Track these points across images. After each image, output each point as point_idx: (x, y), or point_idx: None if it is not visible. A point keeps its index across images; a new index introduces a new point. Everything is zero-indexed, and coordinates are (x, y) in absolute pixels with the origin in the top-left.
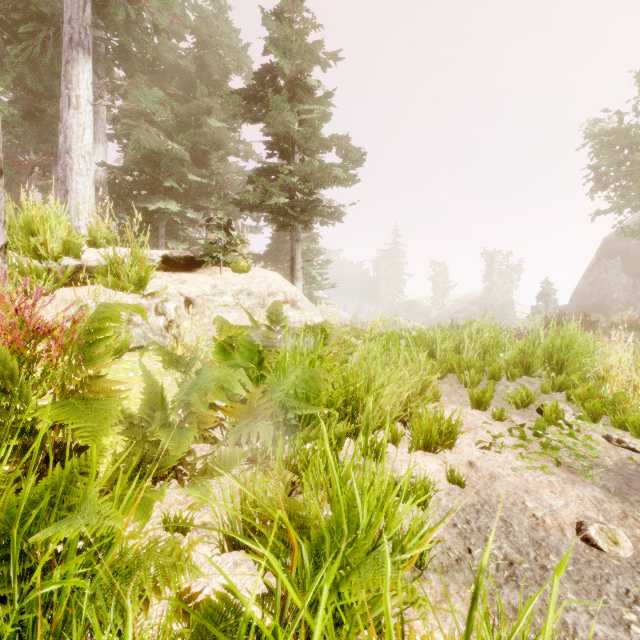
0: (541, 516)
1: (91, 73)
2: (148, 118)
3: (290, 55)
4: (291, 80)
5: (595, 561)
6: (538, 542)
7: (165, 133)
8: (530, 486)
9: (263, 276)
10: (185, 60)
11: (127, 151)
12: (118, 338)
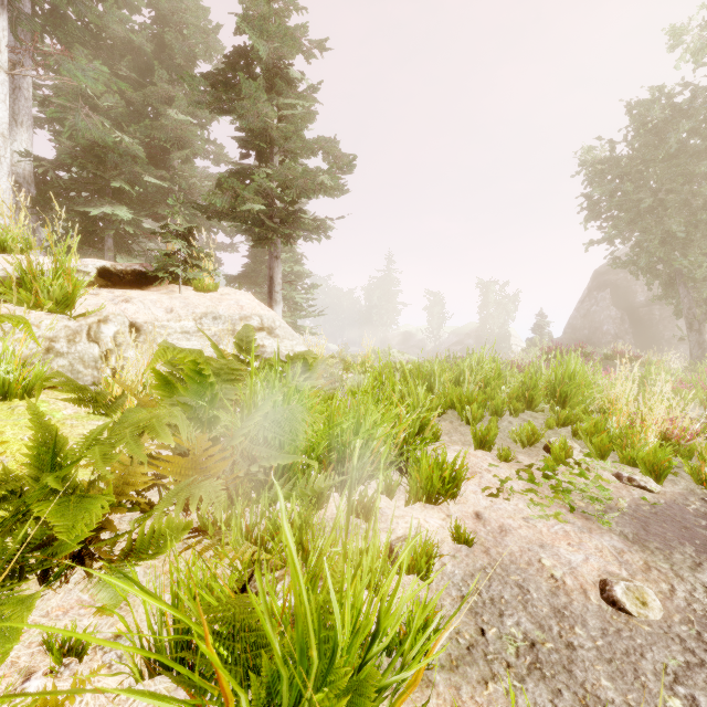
0: (560, 576)
1: (6, 32)
2: (90, 102)
3: (267, 35)
4: (269, 68)
5: (625, 629)
6: (560, 611)
7: (113, 123)
8: (545, 539)
9: (234, 297)
10: (139, 36)
11: (61, 140)
12: (31, 372)
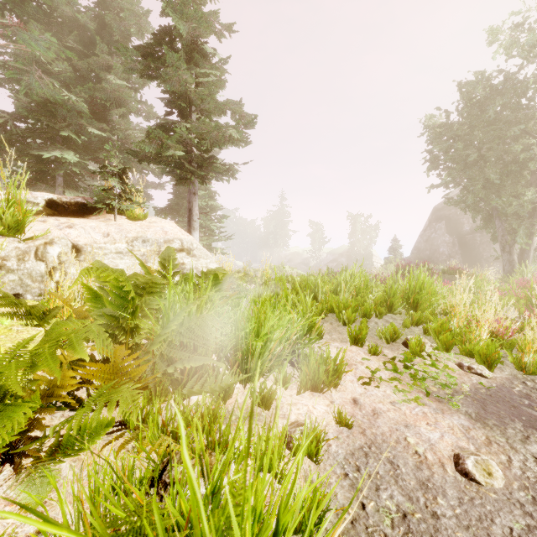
0: (423, 452)
1: None
2: (44, 67)
3: (186, 17)
4: (188, 44)
5: (477, 498)
6: (425, 483)
7: (63, 84)
8: (408, 420)
9: (160, 225)
10: (84, 16)
11: (18, 97)
12: None
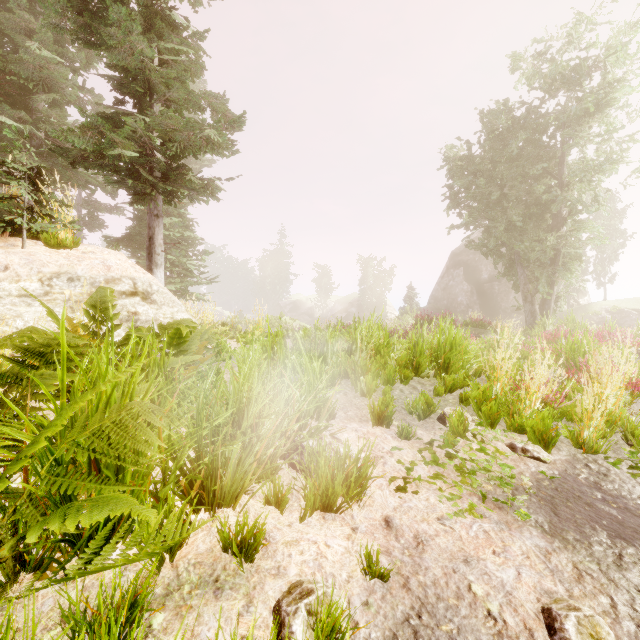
0: (498, 612)
1: None
2: None
3: None
4: (148, 5)
5: None
6: None
7: None
8: (467, 549)
9: (99, 256)
10: None
11: None
12: None
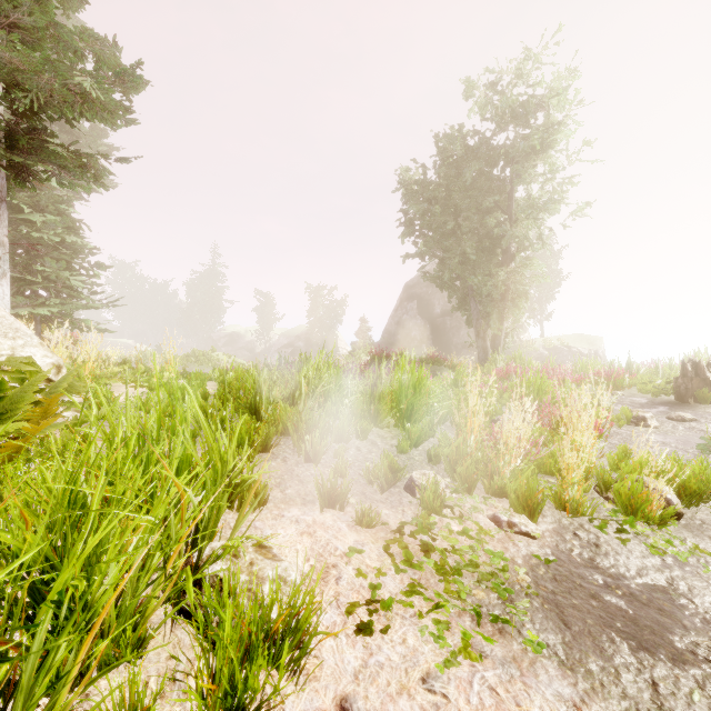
0: None
1: None
2: None
3: None
4: None
5: None
6: None
7: None
8: None
9: None
10: None
11: None
12: None
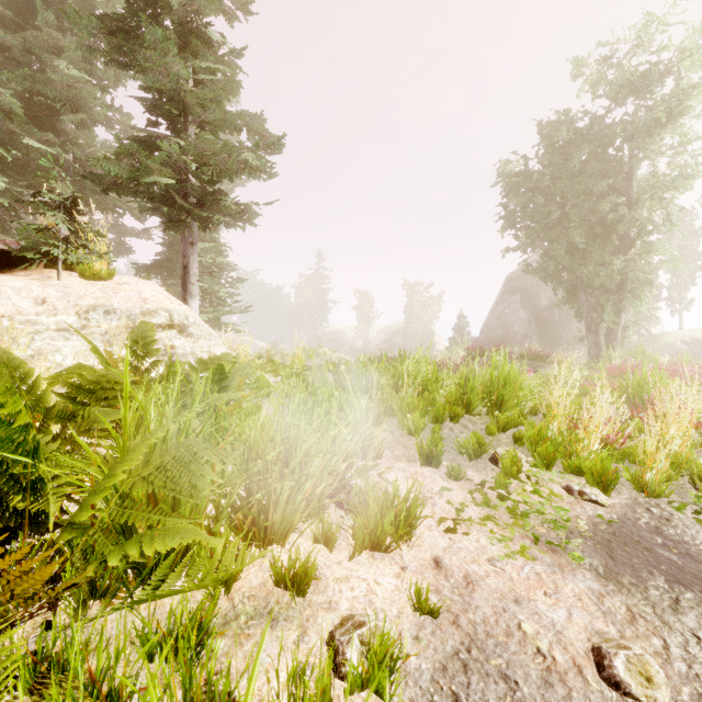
0: (548, 649)
1: None
2: None
3: None
4: (182, 22)
5: None
6: None
7: None
8: (518, 589)
9: (135, 287)
10: None
11: None
12: None
